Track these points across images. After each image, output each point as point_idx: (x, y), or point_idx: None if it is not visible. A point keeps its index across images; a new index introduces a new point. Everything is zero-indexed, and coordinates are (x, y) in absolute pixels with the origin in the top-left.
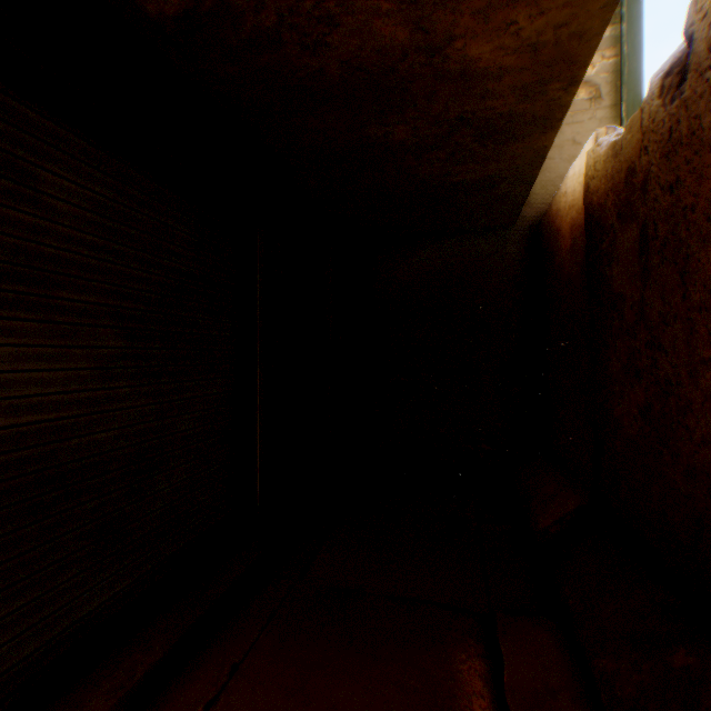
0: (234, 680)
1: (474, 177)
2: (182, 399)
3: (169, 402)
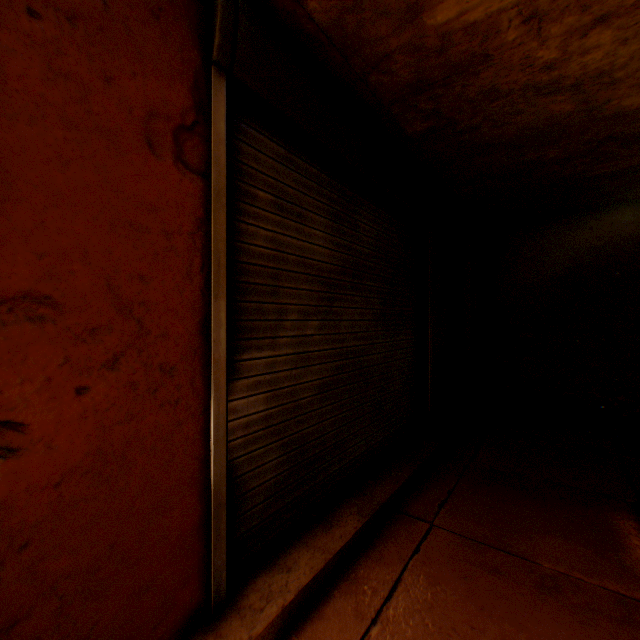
0: (453, 496)
1: (614, 168)
2: (397, 340)
3: (393, 341)
